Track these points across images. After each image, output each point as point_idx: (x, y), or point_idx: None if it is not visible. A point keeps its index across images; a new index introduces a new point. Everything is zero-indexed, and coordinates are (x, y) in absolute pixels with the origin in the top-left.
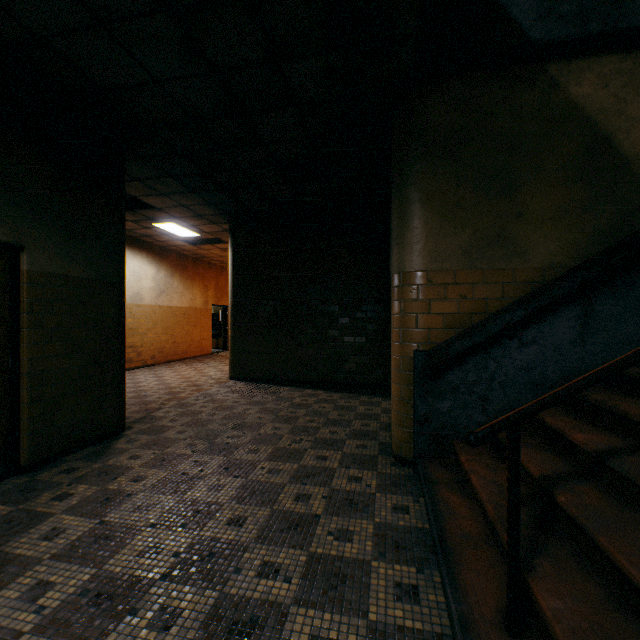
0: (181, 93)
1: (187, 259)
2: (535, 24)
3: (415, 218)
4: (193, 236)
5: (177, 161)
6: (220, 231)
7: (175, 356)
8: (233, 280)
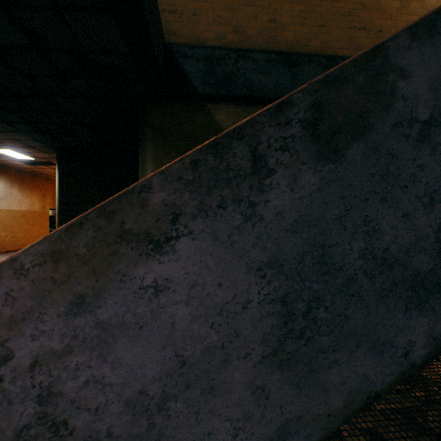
0: (2, 80)
1: (26, 174)
2: (200, 85)
3: (147, 168)
4: (29, 159)
5: (5, 113)
6: (51, 157)
7: (14, 247)
8: (59, 193)
